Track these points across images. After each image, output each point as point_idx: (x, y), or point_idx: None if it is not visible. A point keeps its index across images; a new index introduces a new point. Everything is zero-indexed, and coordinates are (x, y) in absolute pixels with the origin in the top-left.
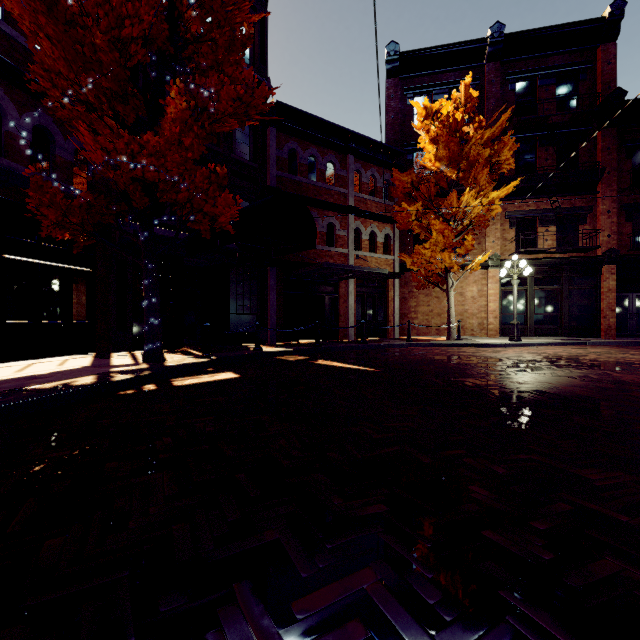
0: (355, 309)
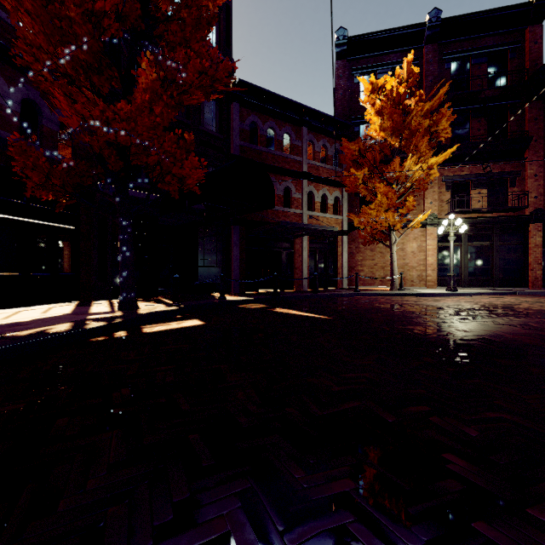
0: (308, 263)
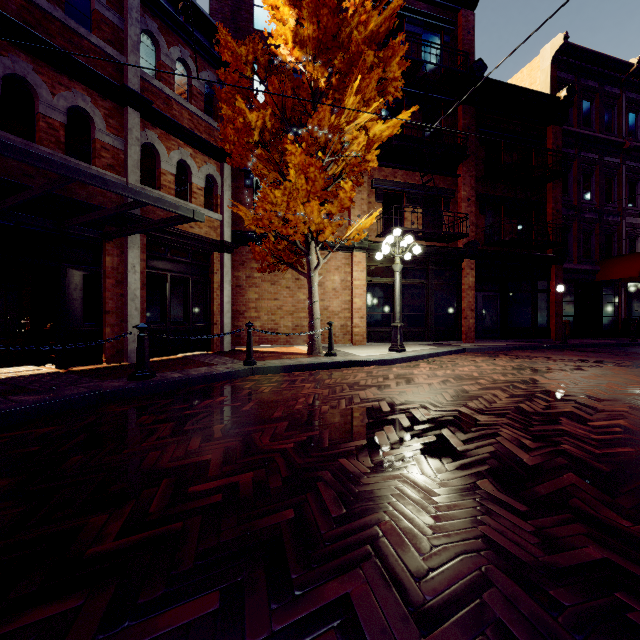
0: (145, 300)
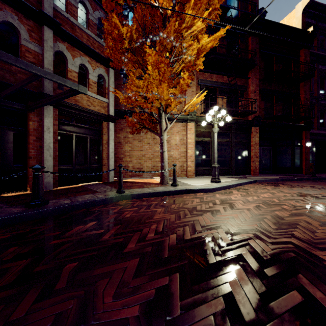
0: (57, 150)
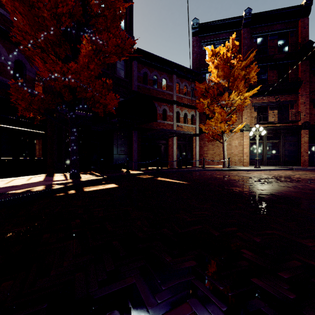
0: (176, 152)
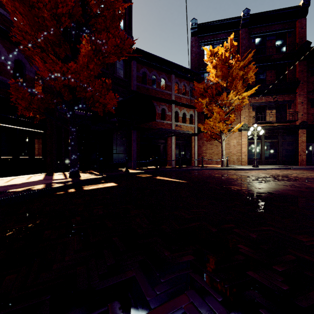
0: (175, 151)
